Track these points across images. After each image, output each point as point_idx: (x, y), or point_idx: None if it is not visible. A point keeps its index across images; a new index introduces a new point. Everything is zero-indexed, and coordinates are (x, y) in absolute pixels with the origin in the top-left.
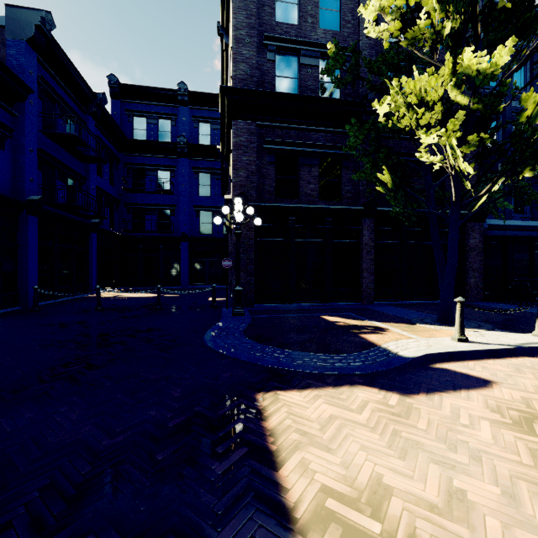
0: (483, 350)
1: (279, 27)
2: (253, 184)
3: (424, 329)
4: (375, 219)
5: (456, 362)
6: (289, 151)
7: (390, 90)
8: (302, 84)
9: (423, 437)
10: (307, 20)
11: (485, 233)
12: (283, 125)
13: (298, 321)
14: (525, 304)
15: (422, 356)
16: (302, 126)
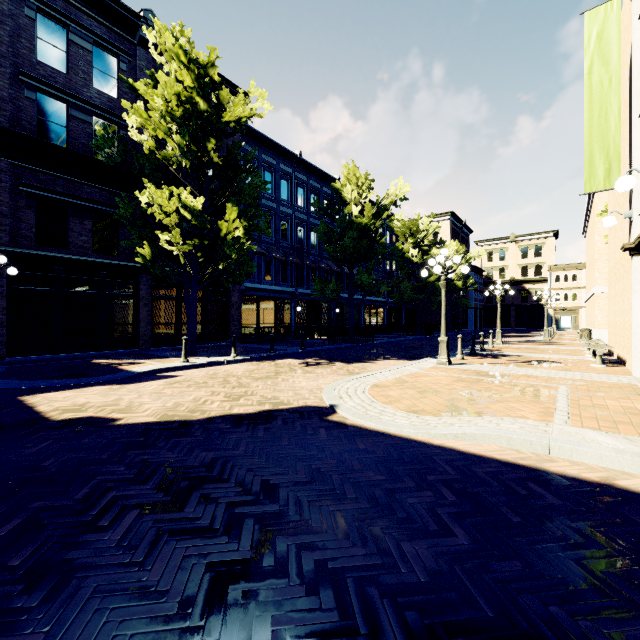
0: (192, 365)
1: (42, 67)
2: (4, 227)
3: (171, 360)
4: (153, 276)
5: (173, 372)
6: (56, 199)
7: (148, 189)
8: (72, 135)
9: (120, 392)
10: (78, 74)
11: (245, 293)
12: (48, 172)
13: (62, 365)
14: (261, 343)
15: (151, 370)
16: (72, 178)
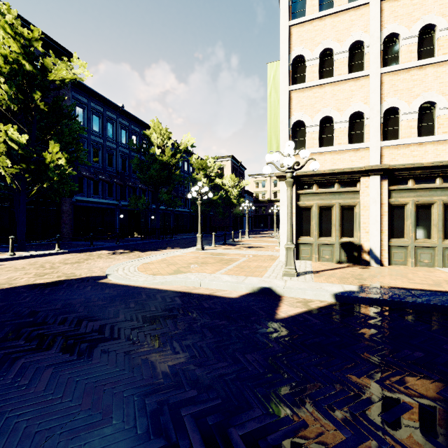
0: (17, 257)
1: None
2: None
3: (0, 255)
4: None
5: None
6: None
7: None
8: None
9: None
10: None
11: (75, 204)
12: None
13: None
14: (88, 241)
15: None
16: None
